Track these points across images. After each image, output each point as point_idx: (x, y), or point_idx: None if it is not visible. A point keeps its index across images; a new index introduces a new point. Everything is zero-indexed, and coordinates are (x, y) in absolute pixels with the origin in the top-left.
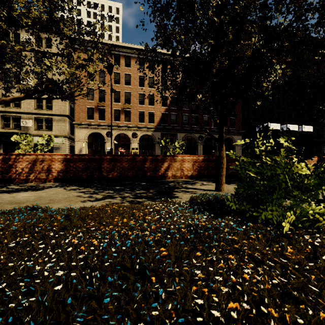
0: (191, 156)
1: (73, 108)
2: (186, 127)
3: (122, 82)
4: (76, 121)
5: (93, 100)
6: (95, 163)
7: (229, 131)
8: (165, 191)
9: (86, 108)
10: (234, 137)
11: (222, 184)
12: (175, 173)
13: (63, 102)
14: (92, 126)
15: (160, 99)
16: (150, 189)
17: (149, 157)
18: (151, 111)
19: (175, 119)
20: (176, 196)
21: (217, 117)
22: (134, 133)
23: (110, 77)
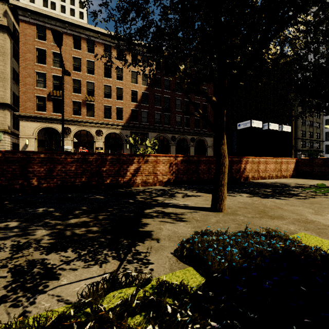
0: (167, 156)
1: (18, 96)
2: (158, 126)
3: (83, 69)
4: (21, 112)
5: (45, 87)
6: (16, 165)
7: (201, 132)
8: (128, 215)
9: (35, 96)
10: (206, 139)
11: (223, 199)
12: (146, 178)
13: (2, 87)
14: (43, 120)
15: (129, 94)
16: (100, 212)
17: (108, 156)
18: (118, 107)
19: (147, 117)
20: (148, 233)
21: (189, 117)
22: (98, 130)
23: (60, 51)
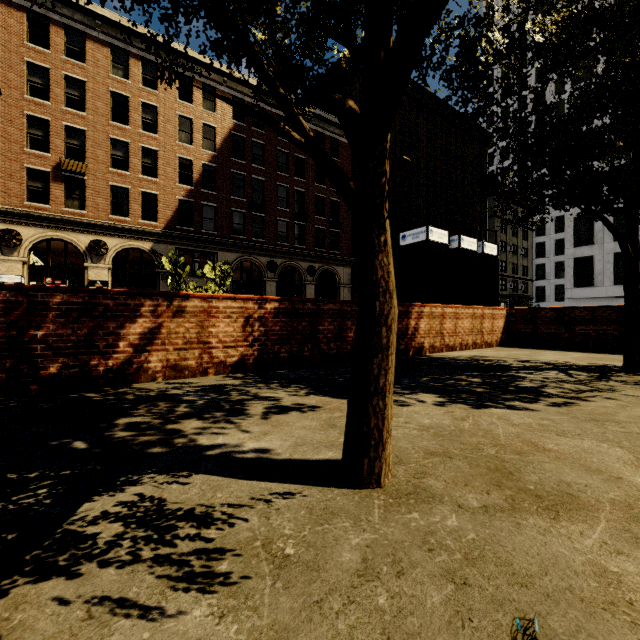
0: (237, 299)
1: None
2: (240, 240)
3: (56, 95)
4: None
5: None
6: None
7: (328, 256)
8: None
9: None
10: (339, 270)
11: (382, 440)
12: (178, 357)
13: None
14: None
15: (173, 165)
16: None
17: (53, 295)
18: (148, 191)
19: (214, 219)
20: None
21: (305, 225)
22: (96, 241)
23: None
